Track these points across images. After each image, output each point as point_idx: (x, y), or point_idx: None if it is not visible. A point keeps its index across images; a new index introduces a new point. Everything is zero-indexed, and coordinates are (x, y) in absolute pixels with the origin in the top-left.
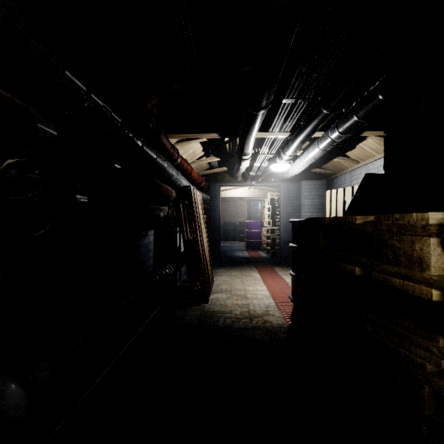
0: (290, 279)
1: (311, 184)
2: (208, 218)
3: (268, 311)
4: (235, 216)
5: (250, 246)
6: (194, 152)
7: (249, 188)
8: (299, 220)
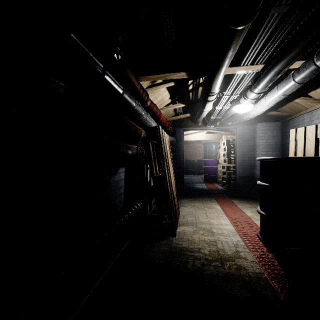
0: (251, 213)
1: (266, 126)
2: (174, 157)
3: (238, 253)
4: (194, 155)
5: (207, 179)
6: (162, 99)
7: (206, 132)
8: (271, 158)
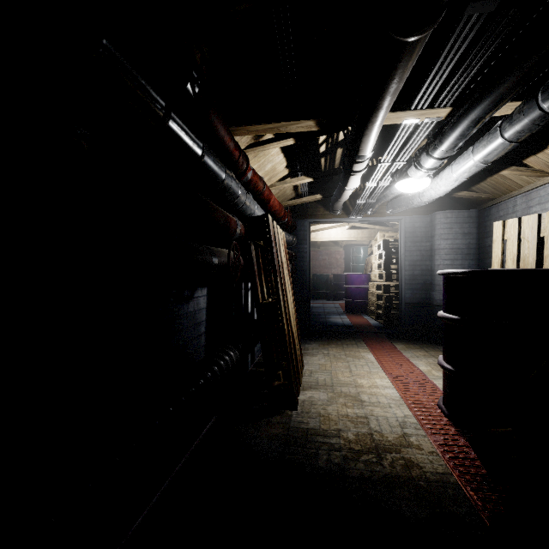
0: (426, 367)
1: (452, 216)
2: (293, 269)
3: (406, 437)
4: (328, 267)
5: (350, 308)
6: (274, 168)
7: (349, 227)
8: (464, 271)
